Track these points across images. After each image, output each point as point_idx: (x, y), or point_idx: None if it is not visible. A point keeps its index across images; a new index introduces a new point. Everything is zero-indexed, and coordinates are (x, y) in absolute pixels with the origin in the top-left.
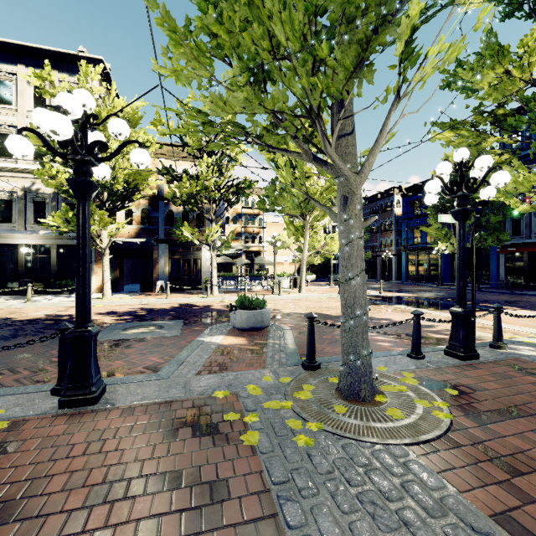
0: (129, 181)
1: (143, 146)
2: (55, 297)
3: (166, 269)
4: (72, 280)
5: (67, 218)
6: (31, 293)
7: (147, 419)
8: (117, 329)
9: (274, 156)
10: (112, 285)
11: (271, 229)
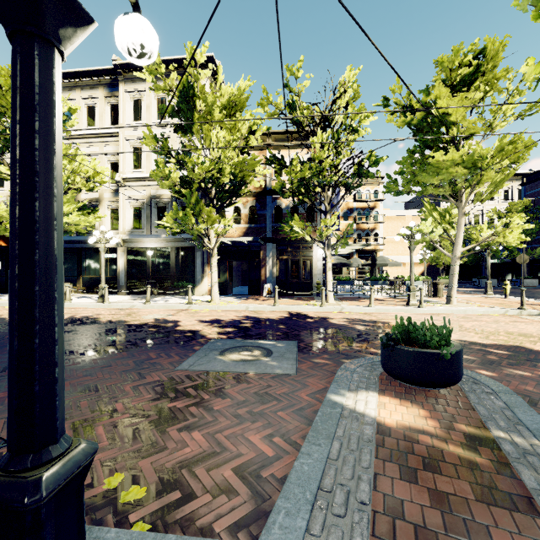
0: (235, 173)
1: (250, 132)
2: (172, 298)
3: (273, 271)
4: (187, 281)
5: (177, 217)
6: (155, 293)
7: None
8: (214, 350)
9: (411, 116)
10: (222, 287)
11: (389, 224)
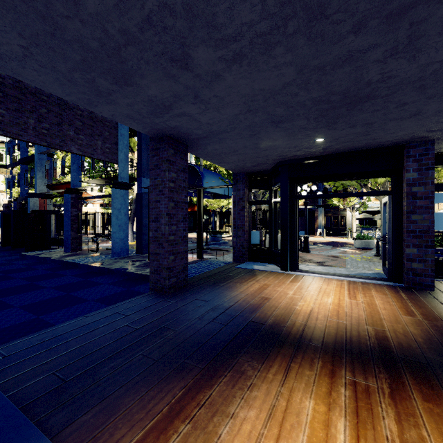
0: None
1: None
2: None
3: (322, 222)
4: None
5: None
6: None
7: (322, 255)
8: None
9: None
10: None
11: None
